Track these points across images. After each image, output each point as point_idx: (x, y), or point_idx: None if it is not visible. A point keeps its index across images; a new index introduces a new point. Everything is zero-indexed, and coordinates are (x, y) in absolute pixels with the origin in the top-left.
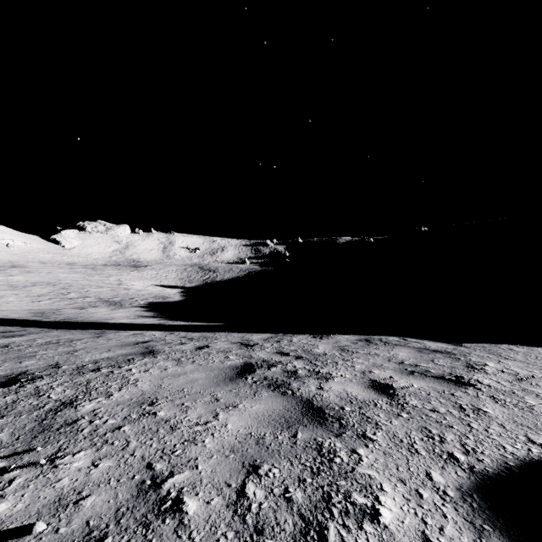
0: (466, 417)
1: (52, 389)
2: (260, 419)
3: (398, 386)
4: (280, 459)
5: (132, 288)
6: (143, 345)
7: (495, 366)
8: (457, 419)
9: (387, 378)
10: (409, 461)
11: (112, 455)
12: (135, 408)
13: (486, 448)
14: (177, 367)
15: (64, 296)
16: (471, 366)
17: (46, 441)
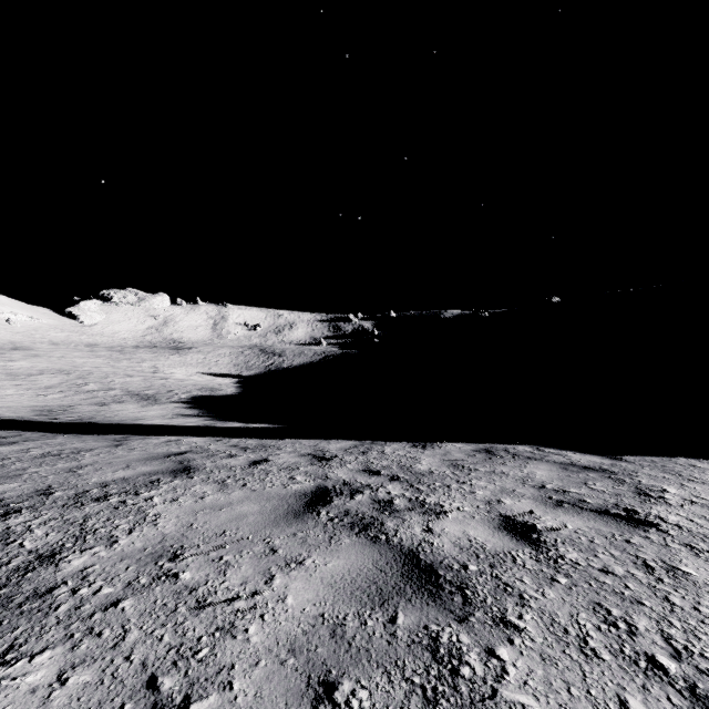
0: (659, 584)
1: (30, 532)
2: (338, 587)
3: (543, 527)
4: (371, 669)
5: (171, 377)
6: (176, 459)
7: (679, 492)
8: (646, 588)
9: (525, 512)
10: (586, 675)
11: (94, 658)
12: (147, 566)
13: (706, 645)
14: (219, 495)
15: (81, 388)
16: (643, 492)
17: None
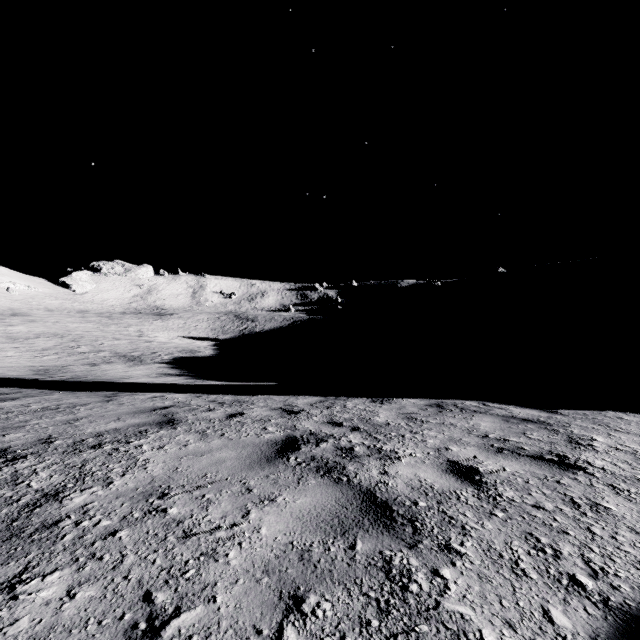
0: (583, 518)
1: (35, 475)
2: (305, 520)
3: (485, 470)
4: (333, 585)
5: (155, 340)
6: (161, 413)
7: (606, 441)
8: (572, 520)
9: (469, 457)
10: (516, 591)
11: (97, 577)
12: (139, 502)
13: (620, 567)
14: (200, 443)
15: (73, 350)
16: (574, 441)
17: (10, 554)
